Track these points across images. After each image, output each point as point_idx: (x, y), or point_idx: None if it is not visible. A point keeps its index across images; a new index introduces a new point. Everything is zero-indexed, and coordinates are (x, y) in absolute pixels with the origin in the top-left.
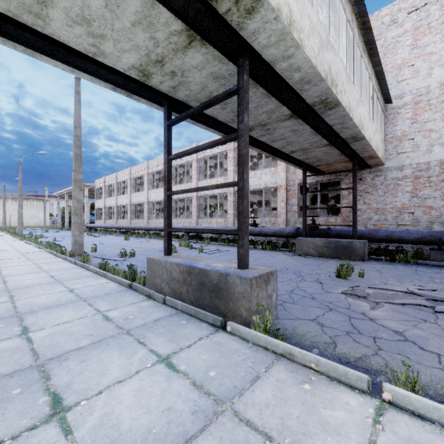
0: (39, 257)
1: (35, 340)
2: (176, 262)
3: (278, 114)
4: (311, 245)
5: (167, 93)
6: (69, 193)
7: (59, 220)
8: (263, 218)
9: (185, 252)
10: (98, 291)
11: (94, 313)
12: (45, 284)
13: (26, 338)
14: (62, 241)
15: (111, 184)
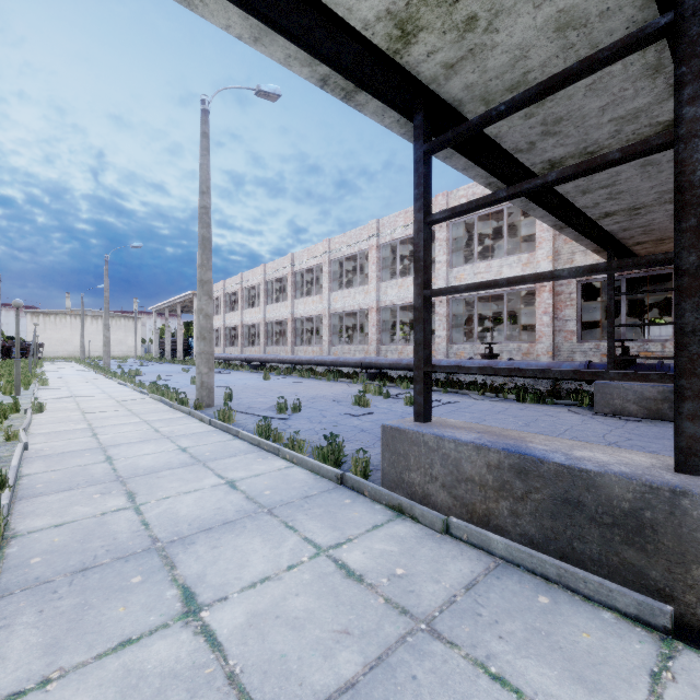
0: (146, 408)
1: (226, 642)
2: (473, 443)
3: (643, 121)
4: (631, 397)
5: (429, 83)
6: (170, 307)
7: (156, 348)
8: (504, 343)
9: (379, 403)
10: (282, 487)
11: (311, 552)
12: (178, 466)
13: (200, 629)
14: (169, 380)
15: (233, 292)
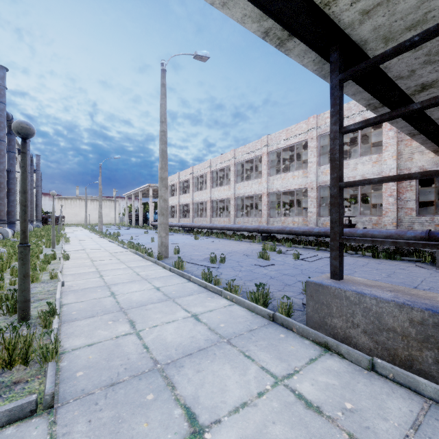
0: (128, 258)
1: None
2: (395, 301)
3: None
4: None
5: (345, 28)
6: (135, 194)
7: (127, 219)
8: (359, 217)
9: (275, 257)
10: (231, 321)
11: (271, 381)
12: (157, 301)
13: None
14: (137, 239)
15: (173, 184)
